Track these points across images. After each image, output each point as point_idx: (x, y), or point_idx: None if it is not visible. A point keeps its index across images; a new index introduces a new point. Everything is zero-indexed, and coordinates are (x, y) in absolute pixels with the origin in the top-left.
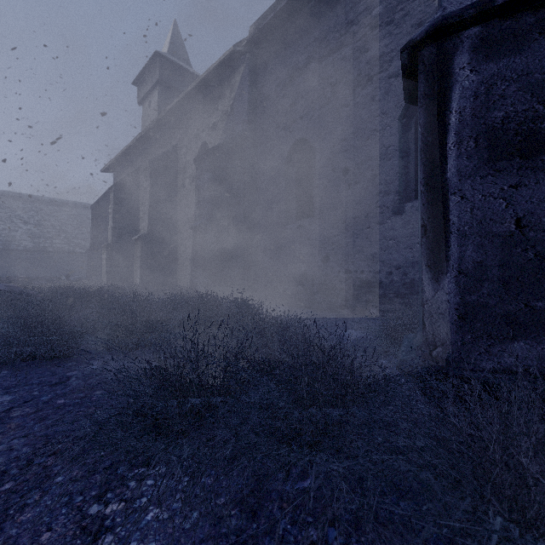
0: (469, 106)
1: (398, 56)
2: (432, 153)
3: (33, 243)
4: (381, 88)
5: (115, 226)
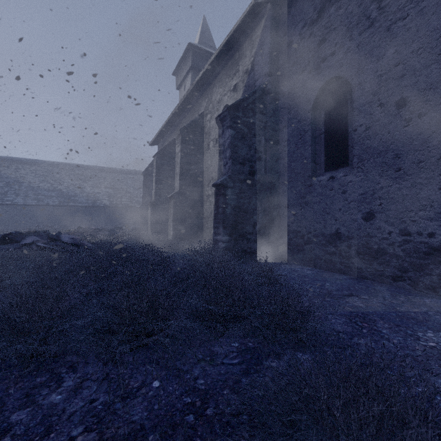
0: None
1: None
2: None
3: (110, 201)
4: None
5: (157, 186)
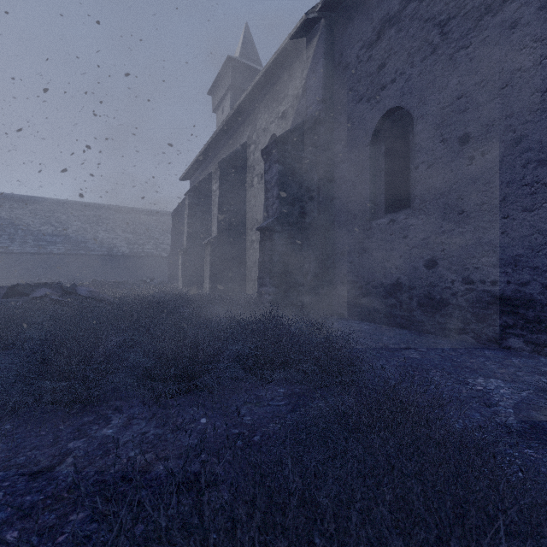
0: None
1: None
2: None
3: (129, 249)
4: (530, 4)
5: (189, 231)
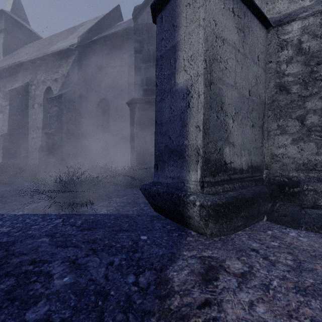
0: (138, 119)
1: None
2: (132, 127)
3: None
4: None
5: None
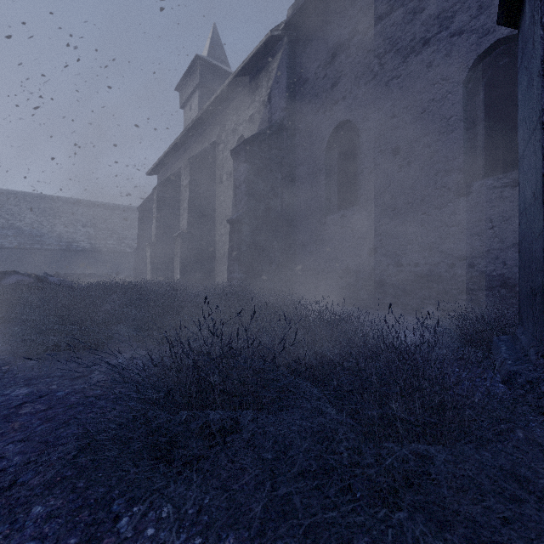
0: None
1: (463, 9)
2: None
3: (90, 244)
4: (440, 51)
5: (158, 225)
